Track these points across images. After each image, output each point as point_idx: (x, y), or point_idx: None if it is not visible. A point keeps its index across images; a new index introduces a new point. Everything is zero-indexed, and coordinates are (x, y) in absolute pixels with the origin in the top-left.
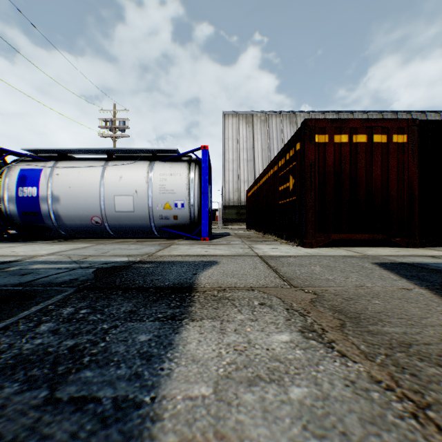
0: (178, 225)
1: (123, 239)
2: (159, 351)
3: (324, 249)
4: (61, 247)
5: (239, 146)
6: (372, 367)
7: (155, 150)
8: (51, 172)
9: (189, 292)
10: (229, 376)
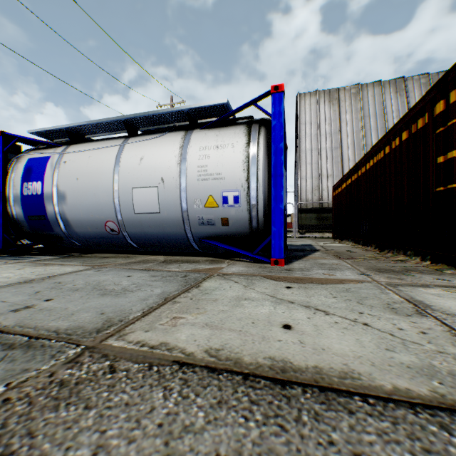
0: (230, 235)
1: (151, 255)
2: None
3: None
4: (17, 274)
5: (319, 131)
6: None
7: (194, 112)
8: (58, 159)
9: None
10: None
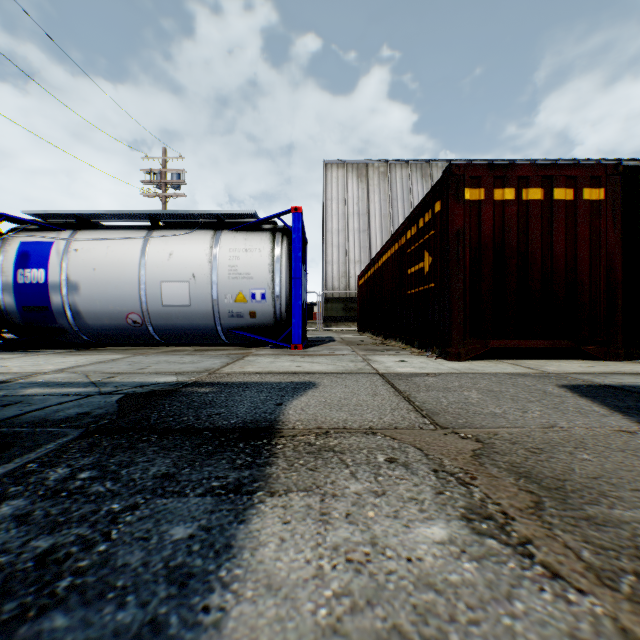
0: (257, 326)
1: (174, 347)
2: (206, 563)
3: (478, 363)
4: (78, 360)
5: (347, 210)
6: (618, 604)
7: (223, 214)
8: (66, 246)
9: (269, 437)
10: (339, 629)
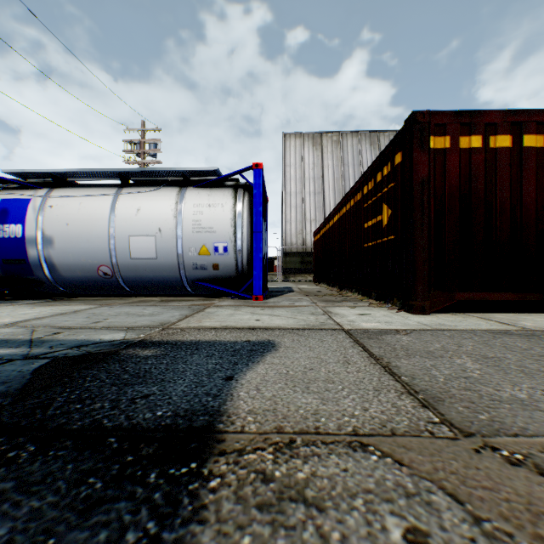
0: (220, 278)
1: (143, 297)
2: None
3: (444, 317)
4: (42, 311)
5: (304, 174)
6: None
7: (188, 172)
8: (42, 203)
9: (201, 454)
10: None
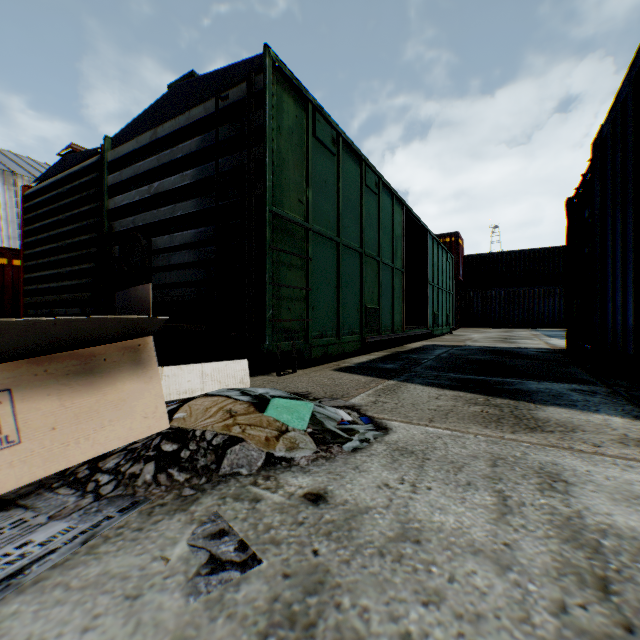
0: None
1: None
2: None
3: None
4: None
5: None
6: None
7: None
8: None
9: None
10: None
